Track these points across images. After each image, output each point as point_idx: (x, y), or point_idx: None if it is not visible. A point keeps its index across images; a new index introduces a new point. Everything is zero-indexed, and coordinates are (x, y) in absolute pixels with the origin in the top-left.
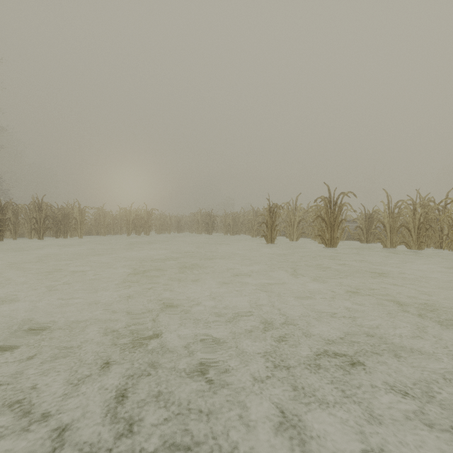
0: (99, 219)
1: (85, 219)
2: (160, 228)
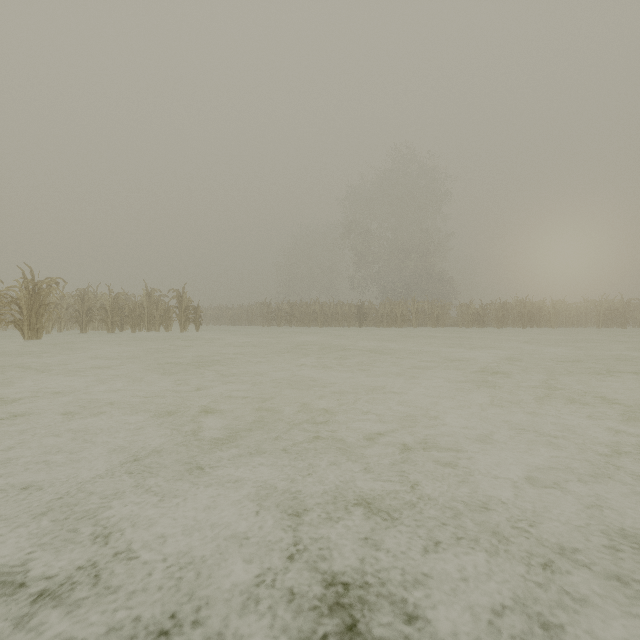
0: (561, 311)
1: (557, 312)
2: None
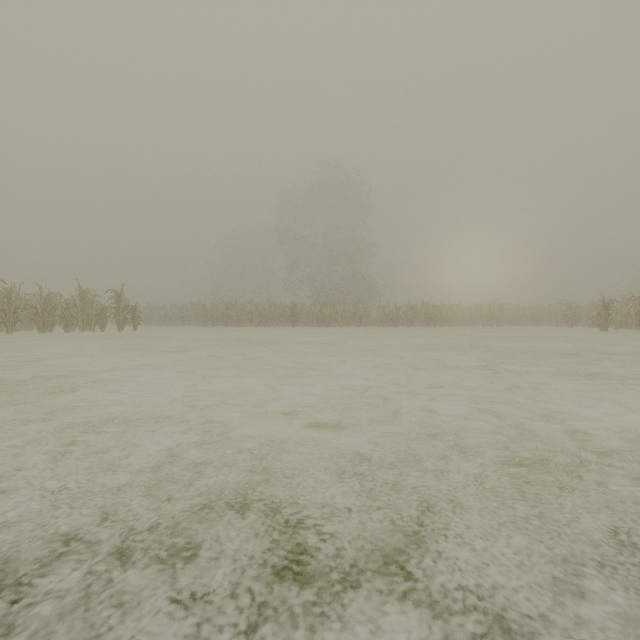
0: (457, 313)
1: (452, 314)
2: (512, 321)
